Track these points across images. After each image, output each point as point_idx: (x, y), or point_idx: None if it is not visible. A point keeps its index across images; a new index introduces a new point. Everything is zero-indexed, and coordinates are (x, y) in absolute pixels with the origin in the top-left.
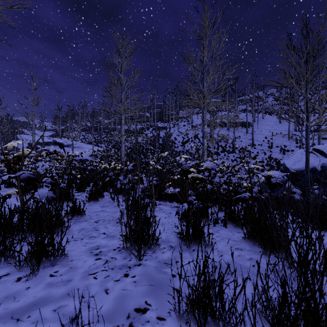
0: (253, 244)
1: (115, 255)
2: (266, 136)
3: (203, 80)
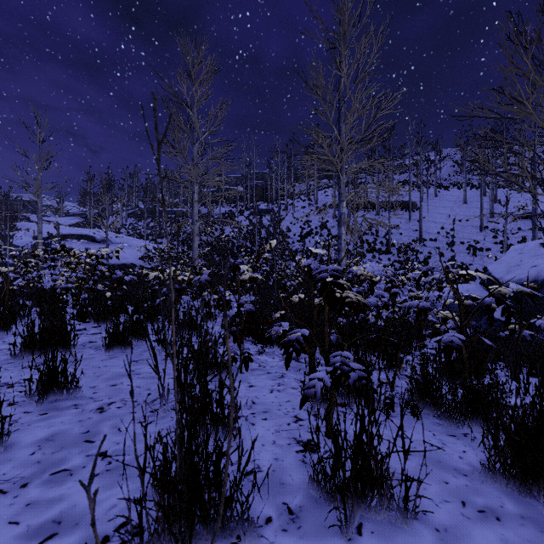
0: (519, 490)
1: None
2: (443, 225)
3: (340, 121)
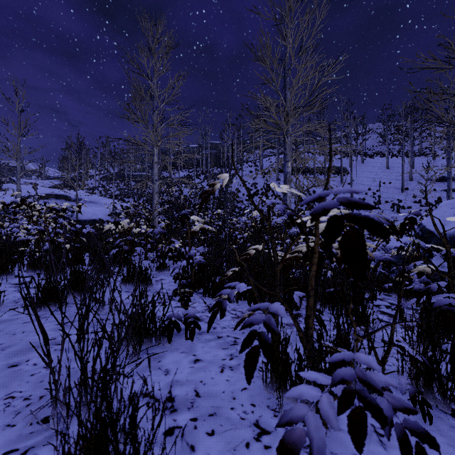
0: None
1: None
2: (370, 187)
3: (285, 89)
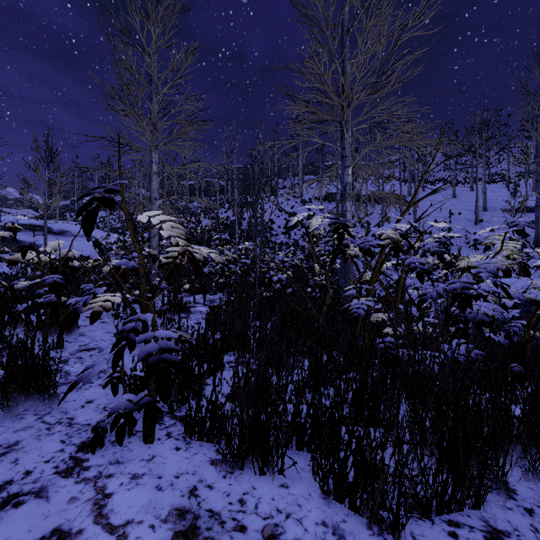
0: None
1: None
2: (436, 219)
3: (343, 59)
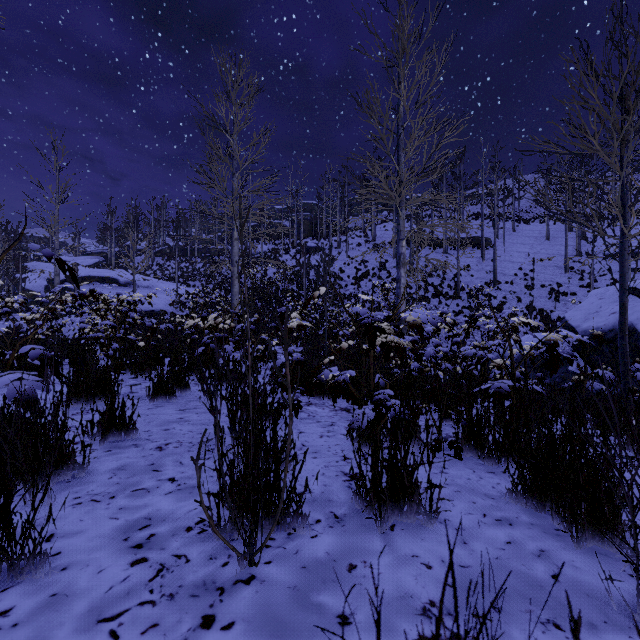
0: (535, 507)
1: (187, 546)
2: (522, 266)
3: (399, 150)
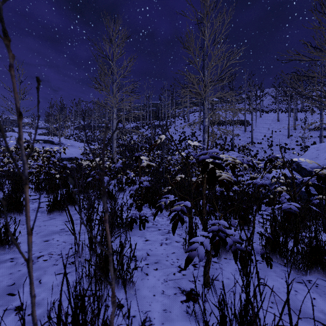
0: None
1: None
2: (265, 134)
3: (204, 68)
